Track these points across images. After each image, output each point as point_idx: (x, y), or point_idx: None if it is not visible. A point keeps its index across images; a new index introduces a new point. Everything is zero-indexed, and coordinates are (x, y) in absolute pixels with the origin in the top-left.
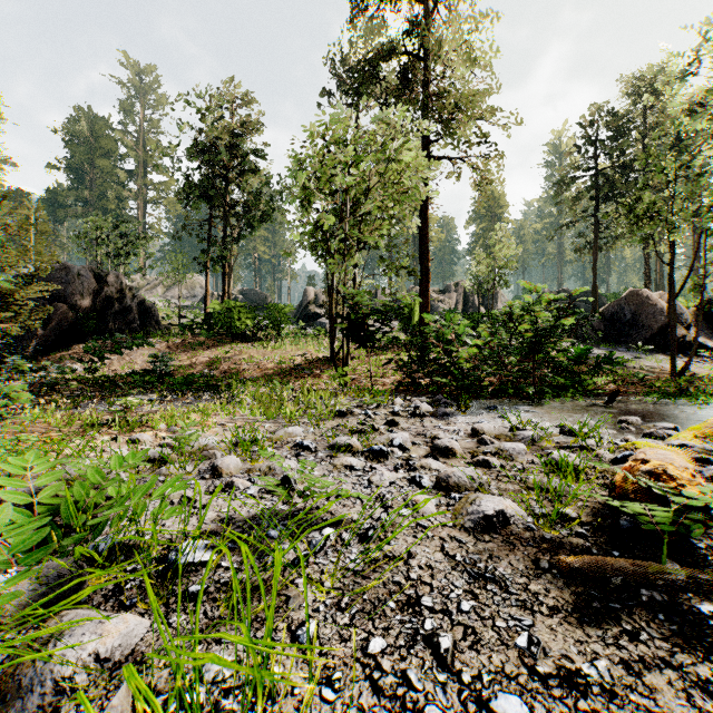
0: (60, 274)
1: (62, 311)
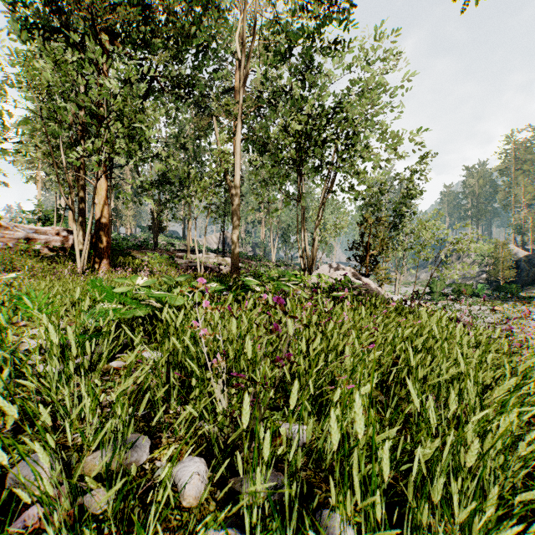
0: (534, 256)
1: (532, 271)
